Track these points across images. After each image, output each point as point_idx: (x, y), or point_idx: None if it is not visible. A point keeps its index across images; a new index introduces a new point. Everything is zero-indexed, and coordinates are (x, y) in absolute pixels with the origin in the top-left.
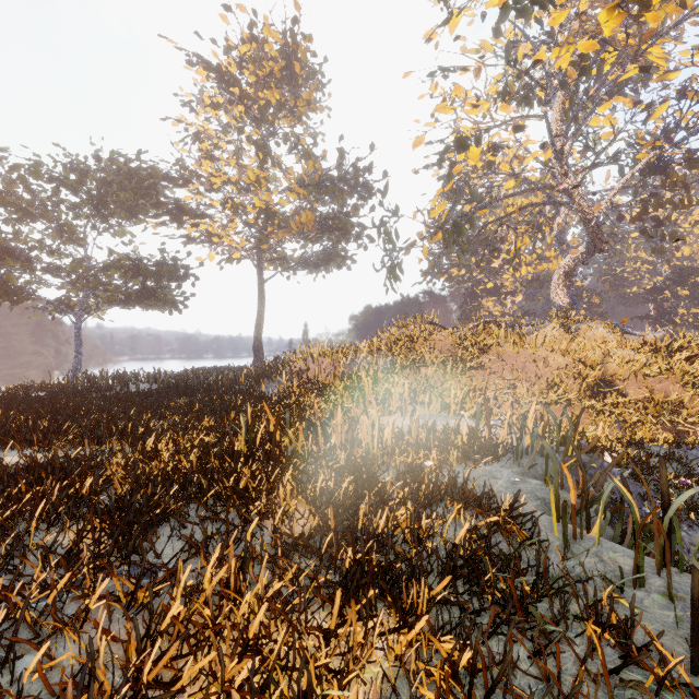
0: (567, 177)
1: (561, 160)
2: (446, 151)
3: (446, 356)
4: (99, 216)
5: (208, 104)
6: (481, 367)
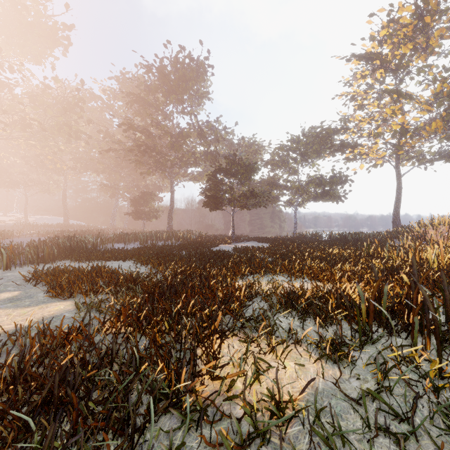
0: None
1: None
2: None
3: None
4: (304, 160)
5: (359, 78)
6: None
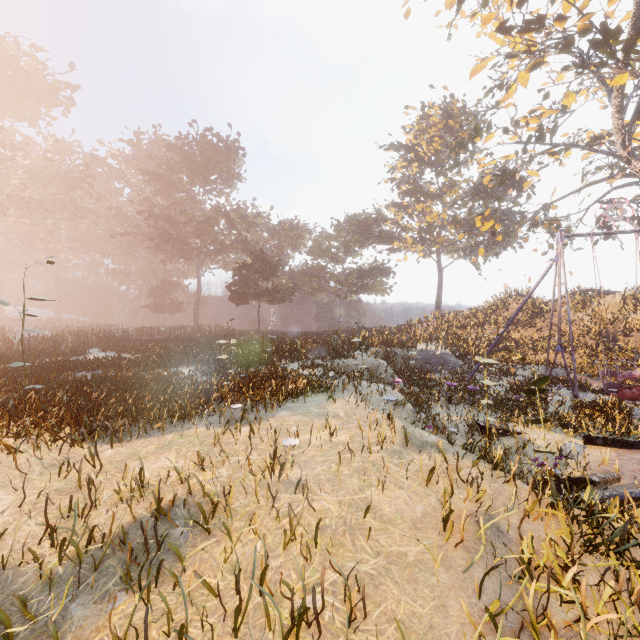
0: (630, 164)
1: (616, 155)
2: (493, 187)
3: (509, 318)
4: (346, 250)
5: (399, 167)
6: (533, 326)
